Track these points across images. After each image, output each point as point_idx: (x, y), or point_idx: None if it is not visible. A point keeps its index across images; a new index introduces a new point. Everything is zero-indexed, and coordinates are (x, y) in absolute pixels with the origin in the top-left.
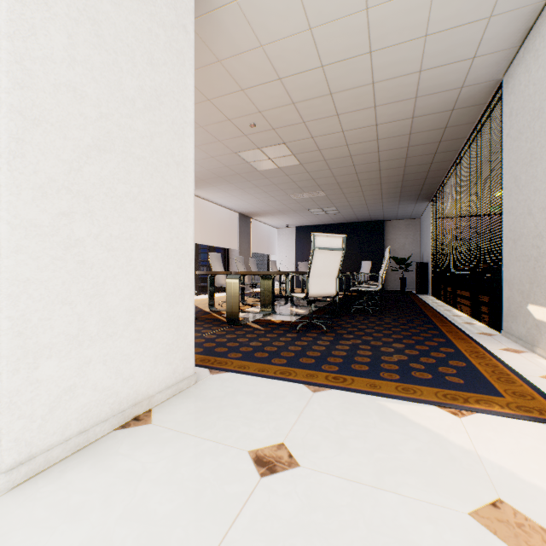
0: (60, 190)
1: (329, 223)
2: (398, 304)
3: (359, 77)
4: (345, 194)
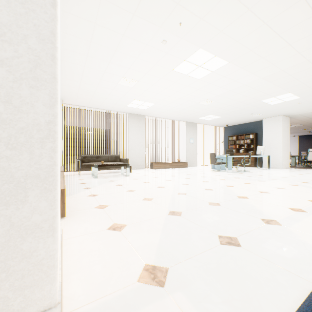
0: (283, 150)
1: None
2: None
3: None
4: None
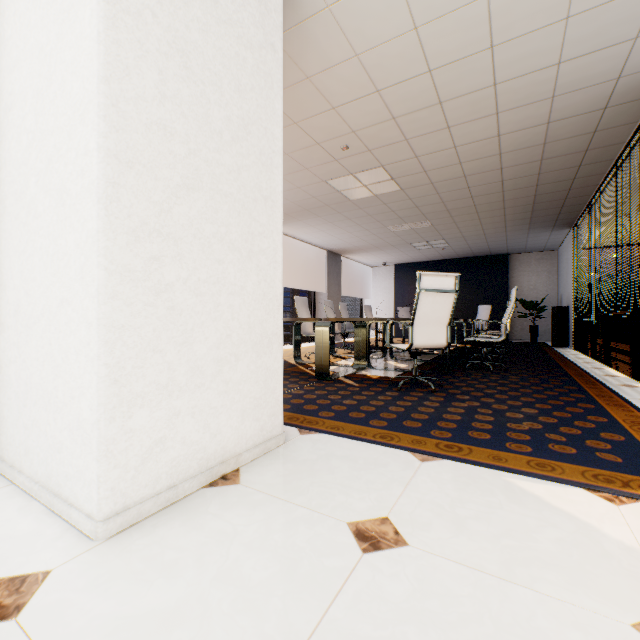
0: (152, 233)
1: (436, 259)
2: (528, 359)
3: (477, 79)
4: (456, 224)
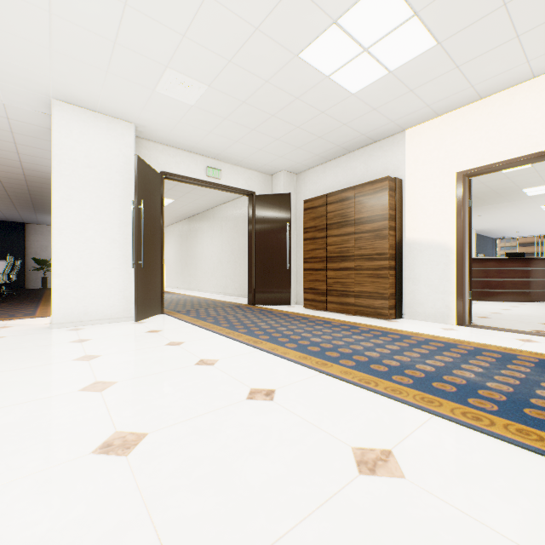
0: None
1: None
2: (27, 296)
3: None
4: None
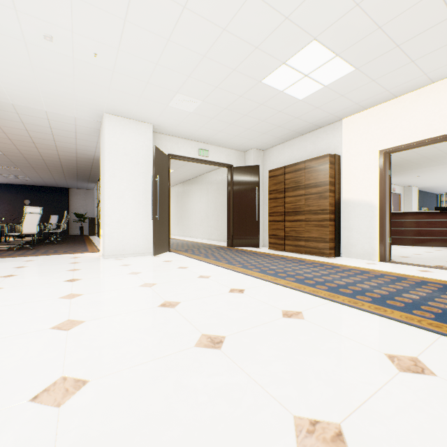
0: None
1: (20, 184)
2: (74, 240)
3: (50, 143)
4: (38, 172)
